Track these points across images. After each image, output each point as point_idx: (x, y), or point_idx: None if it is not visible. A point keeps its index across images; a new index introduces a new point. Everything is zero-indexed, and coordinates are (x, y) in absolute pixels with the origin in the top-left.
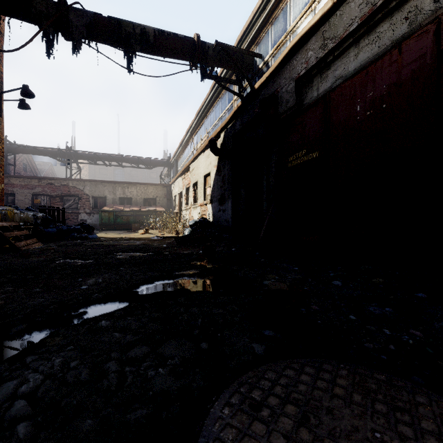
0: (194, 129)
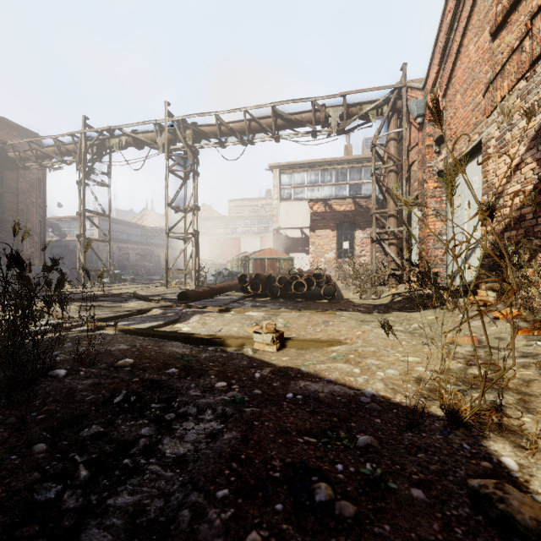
0: None
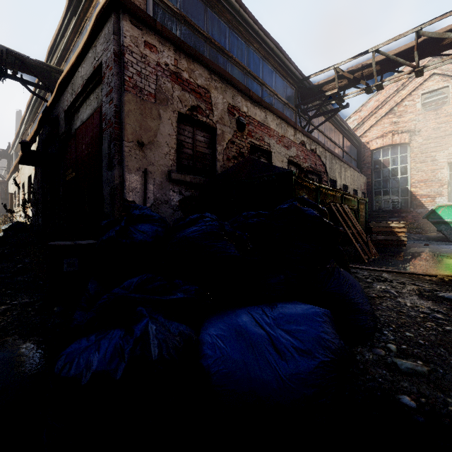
0: (28, 122)
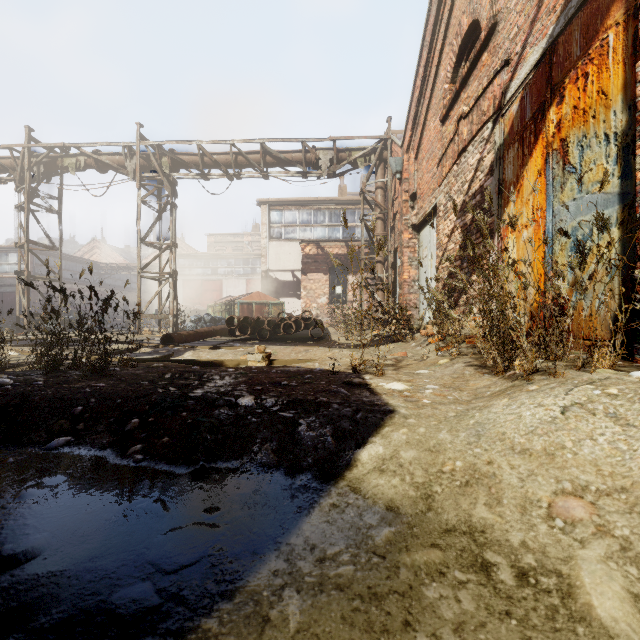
0: None
